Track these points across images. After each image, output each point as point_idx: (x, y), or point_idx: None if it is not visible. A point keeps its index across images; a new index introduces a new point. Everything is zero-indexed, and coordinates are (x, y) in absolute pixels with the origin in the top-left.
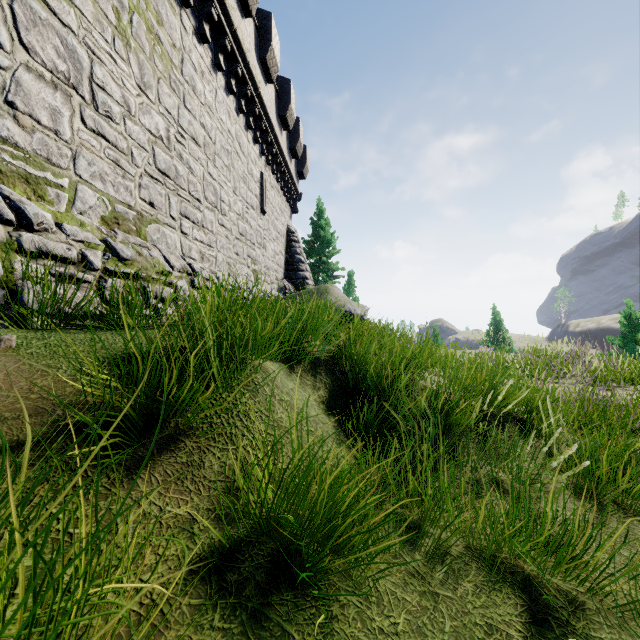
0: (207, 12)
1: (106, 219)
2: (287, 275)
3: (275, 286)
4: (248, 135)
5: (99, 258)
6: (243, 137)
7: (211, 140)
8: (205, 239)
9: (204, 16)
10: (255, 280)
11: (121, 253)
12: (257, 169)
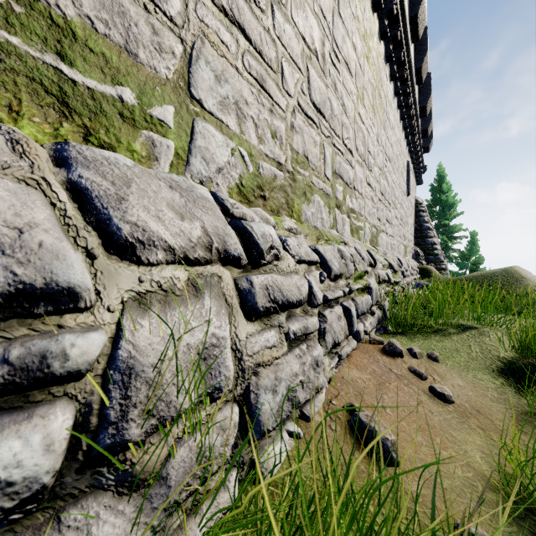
0: (397, 57)
1: (370, 240)
2: (416, 242)
3: (410, 254)
4: (402, 135)
5: (391, 275)
6: (401, 139)
7: (393, 153)
8: (391, 232)
9: (394, 61)
10: (404, 254)
11: (394, 267)
12: (405, 160)
